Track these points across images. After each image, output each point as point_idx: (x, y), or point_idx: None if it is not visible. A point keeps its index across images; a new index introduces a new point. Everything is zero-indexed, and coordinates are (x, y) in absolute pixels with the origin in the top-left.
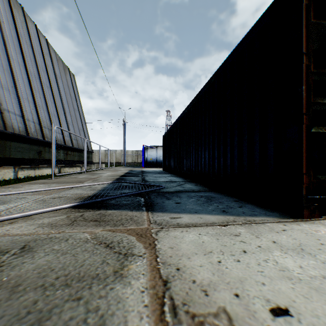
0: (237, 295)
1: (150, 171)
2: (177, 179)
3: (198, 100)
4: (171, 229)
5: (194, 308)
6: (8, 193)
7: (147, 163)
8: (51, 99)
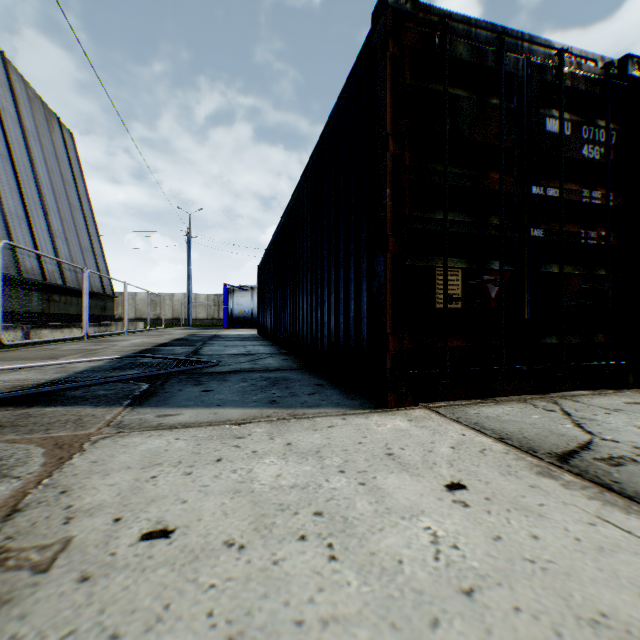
0: (118, 520)
1: (230, 335)
2: (265, 349)
3: (296, 201)
4: (133, 434)
5: (19, 542)
6: None
7: (233, 320)
8: (10, 182)
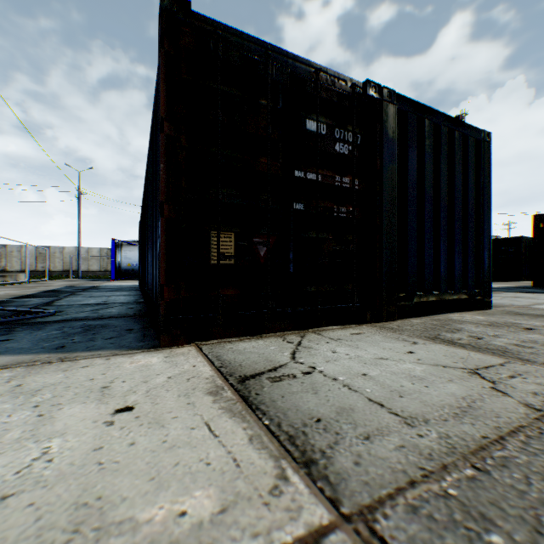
0: None
1: (110, 286)
2: (125, 299)
3: (148, 168)
4: None
5: None
6: None
7: (121, 272)
8: None
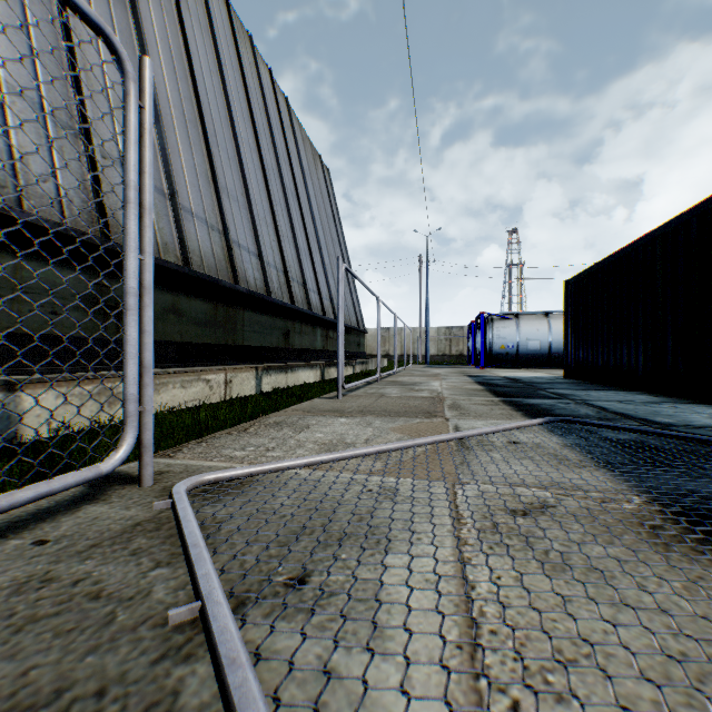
0: None
1: (533, 379)
2: None
3: None
4: None
5: None
6: (317, 460)
7: (491, 356)
8: (298, 220)
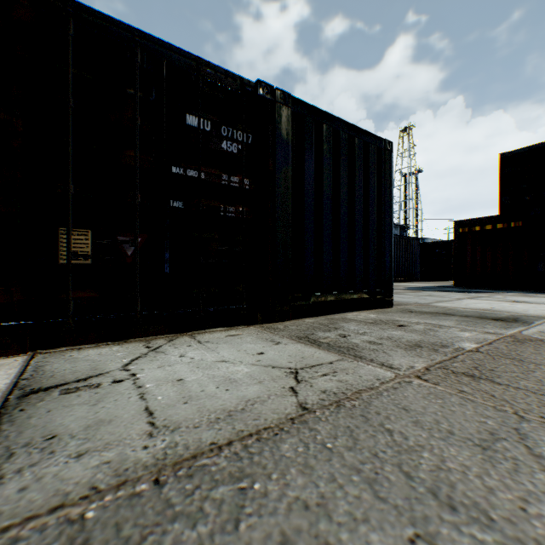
0: None
1: None
2: None
3: None
4: None
5: None
6: None
7: None
8: None
